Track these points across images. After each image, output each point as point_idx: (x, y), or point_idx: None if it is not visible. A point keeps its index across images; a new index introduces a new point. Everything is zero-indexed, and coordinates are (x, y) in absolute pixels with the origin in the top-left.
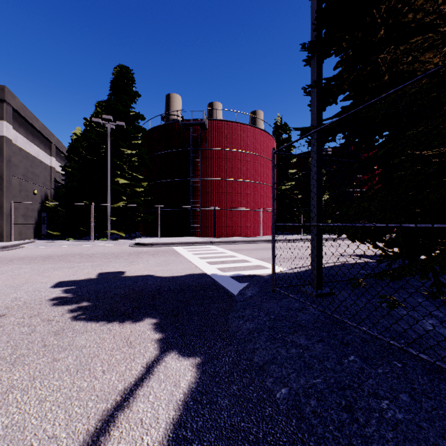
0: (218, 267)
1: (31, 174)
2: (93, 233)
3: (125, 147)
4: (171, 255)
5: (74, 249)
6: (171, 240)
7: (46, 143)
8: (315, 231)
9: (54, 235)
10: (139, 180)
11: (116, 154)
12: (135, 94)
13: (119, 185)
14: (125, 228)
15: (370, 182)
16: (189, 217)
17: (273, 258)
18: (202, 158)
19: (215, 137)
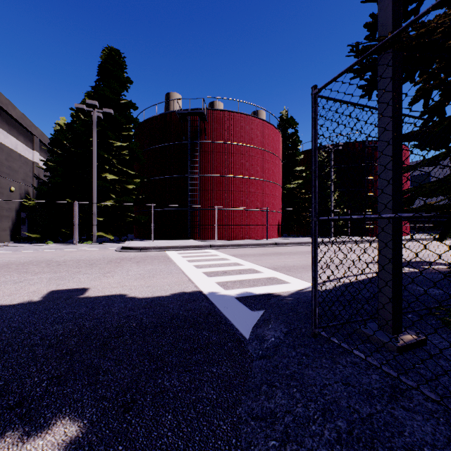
0: (218, 281)
1: (7, 169)
2: (76, 235)
3: (114, 139)
4: (160, 262)
5: (46, 255)
6: (165, 243)
7: (27, 135)
8: (389, 229)
9: (34, 238)
10: (130, 177)
11: (105, 147)
12: (126, 80)
13: (108, 182)
14: (114, 229)
15: (446, 158)
16: (186, 218)
17: (314, 277)
18: (201, 152)
19: (216, 129)
